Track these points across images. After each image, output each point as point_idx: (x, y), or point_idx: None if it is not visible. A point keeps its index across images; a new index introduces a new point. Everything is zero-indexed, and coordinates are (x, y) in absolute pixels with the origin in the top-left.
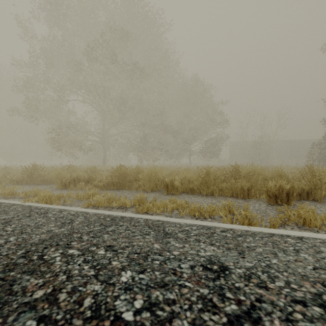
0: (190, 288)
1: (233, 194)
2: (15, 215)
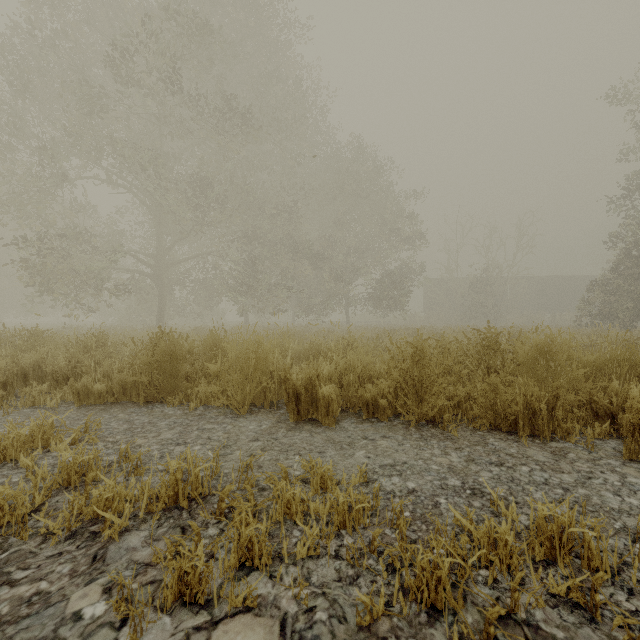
0: None
1: (495, 420)
2: None
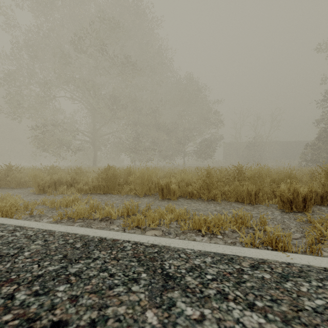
0: None
1: (237, 198)
2: None
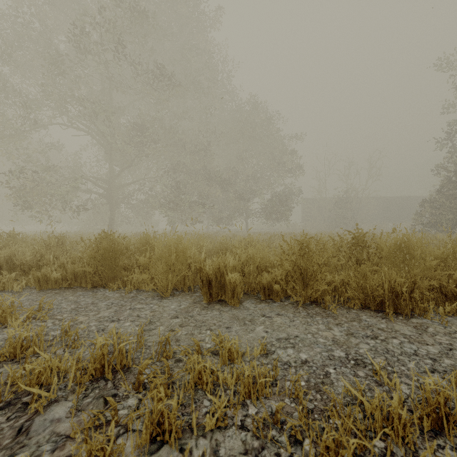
0: None
1: (365, 301)
2: None
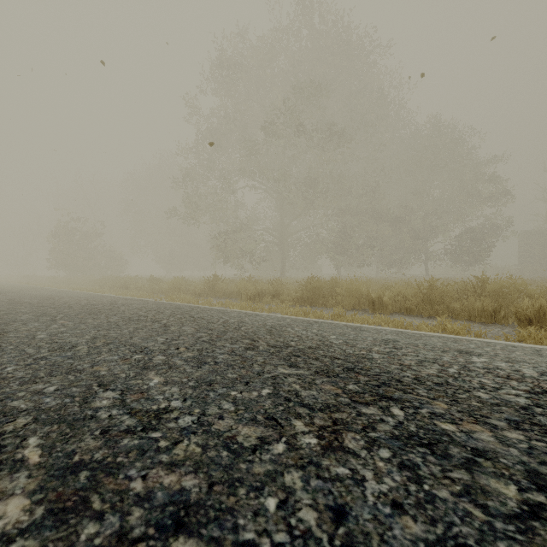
0: (369, 342)
1: (470, 317)
2: (238, 314)
